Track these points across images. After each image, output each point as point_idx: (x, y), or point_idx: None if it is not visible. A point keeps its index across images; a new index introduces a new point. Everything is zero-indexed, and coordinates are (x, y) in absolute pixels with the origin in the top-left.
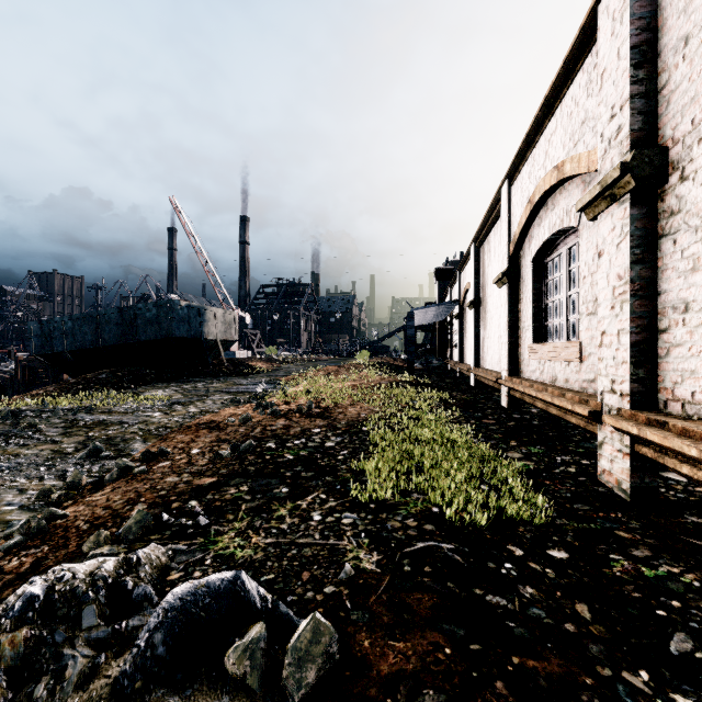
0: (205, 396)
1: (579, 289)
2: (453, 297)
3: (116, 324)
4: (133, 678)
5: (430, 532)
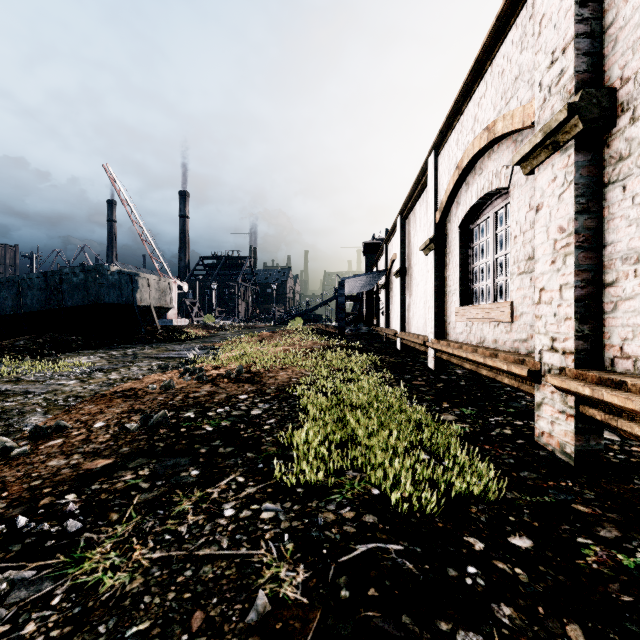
0: (132, 362)
1: (510, 249)
2: (380, 268)
3: (40, 289)
4: None
5: (372, 527)
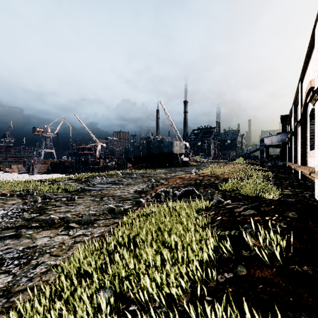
0: (175, 171)
1: None
2: (289, 130)
3: (146, 148)
4: (180, 196)
5: (237, 195)
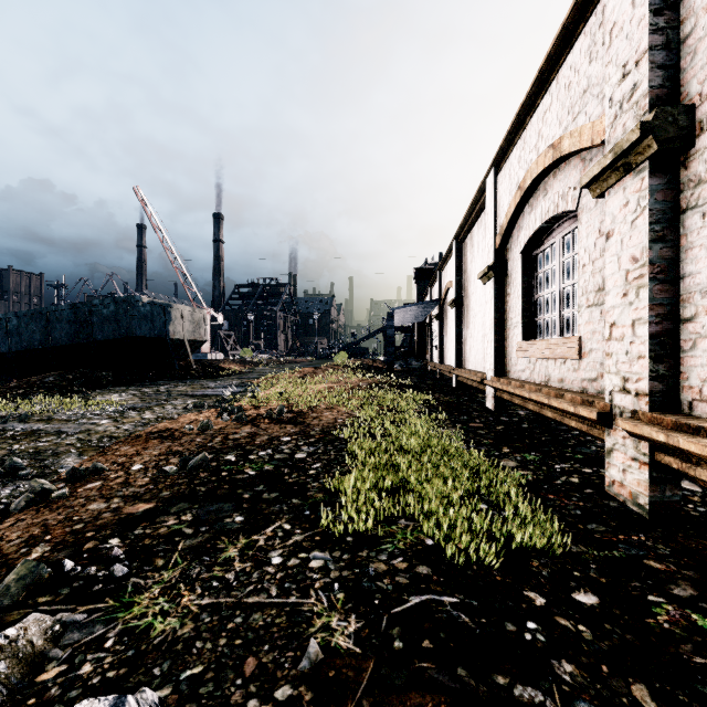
0: (166, 400)
1: (578, 278)
2: (433, 297)
3: (69, 321)
4: None
5: (425, 578)
